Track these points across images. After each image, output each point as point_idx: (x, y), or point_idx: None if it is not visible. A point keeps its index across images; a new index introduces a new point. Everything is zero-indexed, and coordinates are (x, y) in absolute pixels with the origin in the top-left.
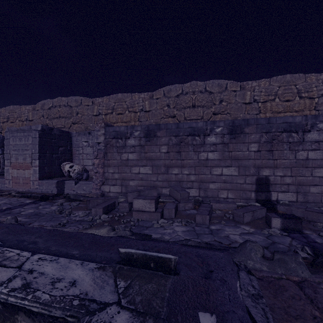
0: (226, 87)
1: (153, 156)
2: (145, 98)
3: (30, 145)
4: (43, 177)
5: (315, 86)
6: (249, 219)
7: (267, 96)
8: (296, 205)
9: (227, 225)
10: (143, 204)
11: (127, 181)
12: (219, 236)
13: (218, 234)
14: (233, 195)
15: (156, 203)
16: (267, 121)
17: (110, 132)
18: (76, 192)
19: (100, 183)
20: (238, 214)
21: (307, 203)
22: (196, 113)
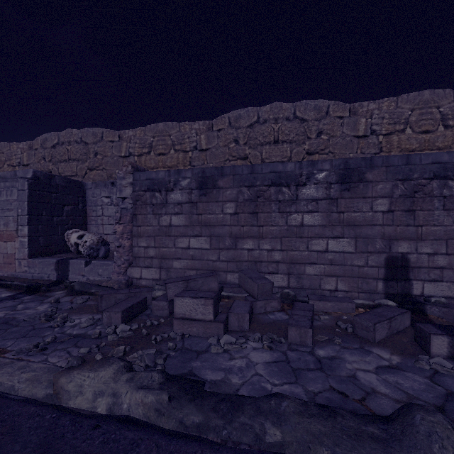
0: (328, 111)
1: (212, 220)
2: (200, 129)
3: (15, 202)
4: (36, 253)
5: None
6: (383, 335)
7: (392, 124)
8: None
9: (346, 347)
10: (191, 306)
11: (170, 262)
12: (337, 377)
13: (334, 372)
14: (346, 286)
15: (216, 305)
16: (404, 161)
17: (141, 180)
18: (87, 277)
19: (126, 265)
20: (364, 325)
21: None
22: (279, 152)
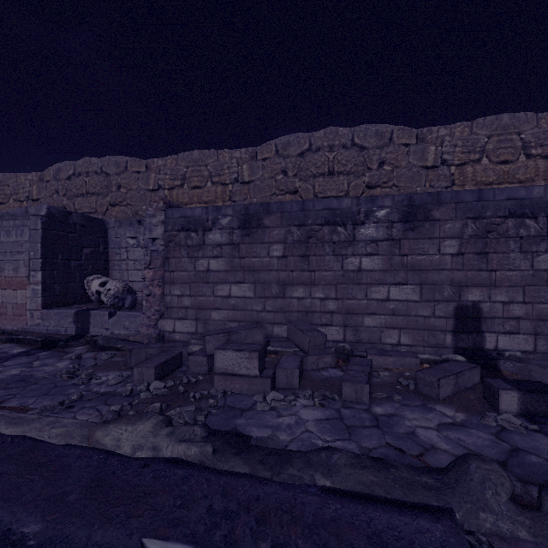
0: (391, 137)
1: (257, 264)
2: (241, 158)
3: (26, 244)
4: (50, 303)
5: None
6: (448, 391)
7: (466, 153)
8: (538, 361)
9: (406, 404)
10: (234, 360)
11: (208, 312)
12: (394, 434)
13: (391, 429)
14: (410, 339)
15: (262, 358)
16: (476, 197)
17: (174, 219)
18: (111, 331)
19: (156, 316)
20: (427, 381)
21: None
22: (335, 185)
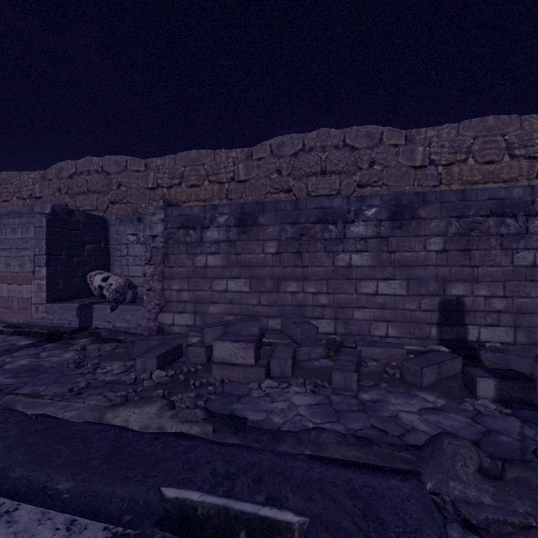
0: (381, 138)
1: (252, 260)
2: (237, 158)
3: (31, 240)
4: (54, 297)
5: (537, 137)
6: (431, 379)
7: (453, 154)
8: (516, 351)
9: (391, 391)
10: (231, 350)
11: (206, 306)
12: (379, 417)
13: (377, 413)
14: (397, 331)
15: (257, 349)
16: (459, 197)
17: (174, 217)
18: (113, 324)
19: (156, 310)
20: (411, 370)
21: (533, 347)
22: (327, 184)
